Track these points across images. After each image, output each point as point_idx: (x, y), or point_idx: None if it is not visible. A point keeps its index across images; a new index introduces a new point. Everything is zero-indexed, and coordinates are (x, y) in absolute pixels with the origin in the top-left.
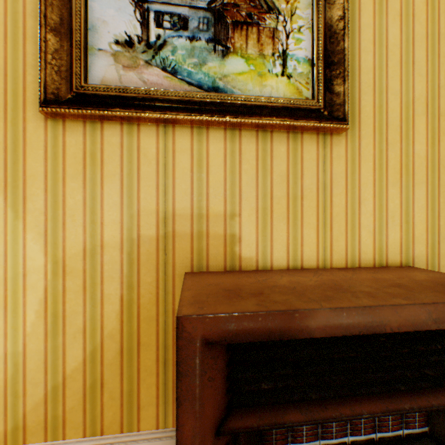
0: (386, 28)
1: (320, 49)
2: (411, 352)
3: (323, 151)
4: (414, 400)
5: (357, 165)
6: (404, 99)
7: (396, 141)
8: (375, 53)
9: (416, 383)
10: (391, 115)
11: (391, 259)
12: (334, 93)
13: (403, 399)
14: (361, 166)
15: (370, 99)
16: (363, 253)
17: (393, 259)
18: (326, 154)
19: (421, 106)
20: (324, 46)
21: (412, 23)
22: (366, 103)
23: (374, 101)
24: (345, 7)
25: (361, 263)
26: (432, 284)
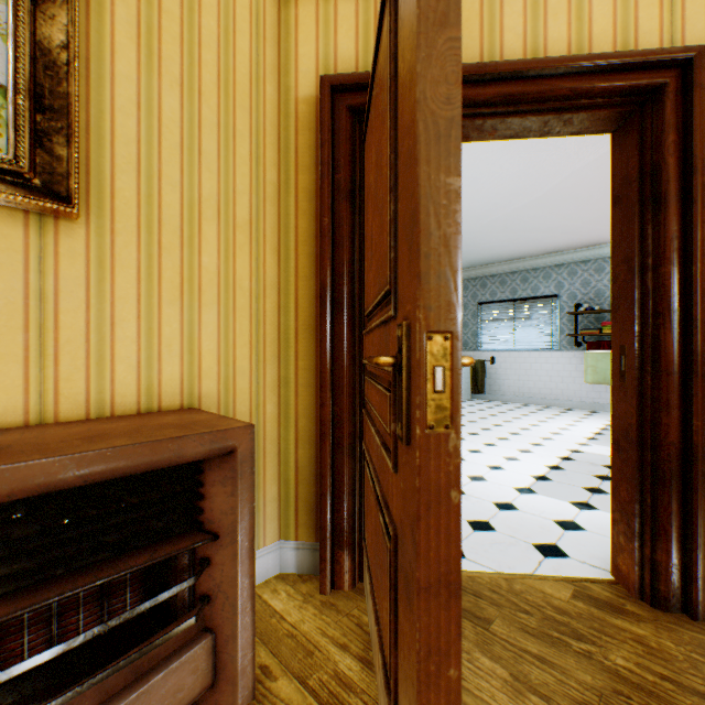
0: (161, 94)
1: (25, 77)
2: (88, 521)
3: (41, 242)
4: (77, 581)
5: (109, 270)
6: (188, 194)
7: (176, 247)
8: (141, 121)
9: (92, 558)
10: (168, 211)
11: (169, 401)
12: (57, 156)
13: (59, 586)
14: (118, 273)
15: (134, 182)
16: (122, 396)
17: (172, 400)
18: (47, 246)
19: (212, 210)
20: (35, 76)
21: (200, 102)
22: (126, 186)
23: (140, 187)
24: (72, 34)
25: (118, 410)
26: (150, 429)
